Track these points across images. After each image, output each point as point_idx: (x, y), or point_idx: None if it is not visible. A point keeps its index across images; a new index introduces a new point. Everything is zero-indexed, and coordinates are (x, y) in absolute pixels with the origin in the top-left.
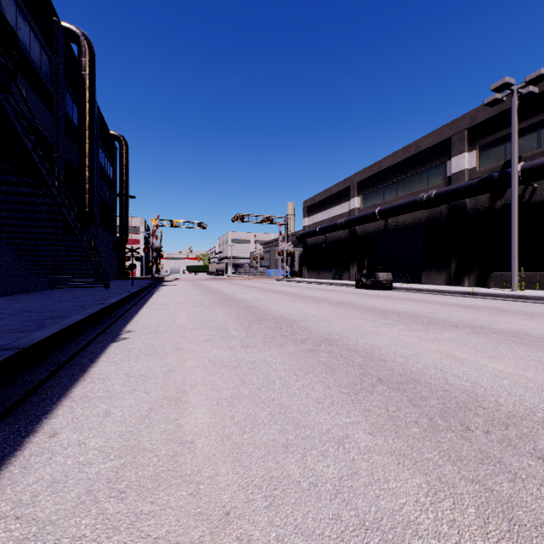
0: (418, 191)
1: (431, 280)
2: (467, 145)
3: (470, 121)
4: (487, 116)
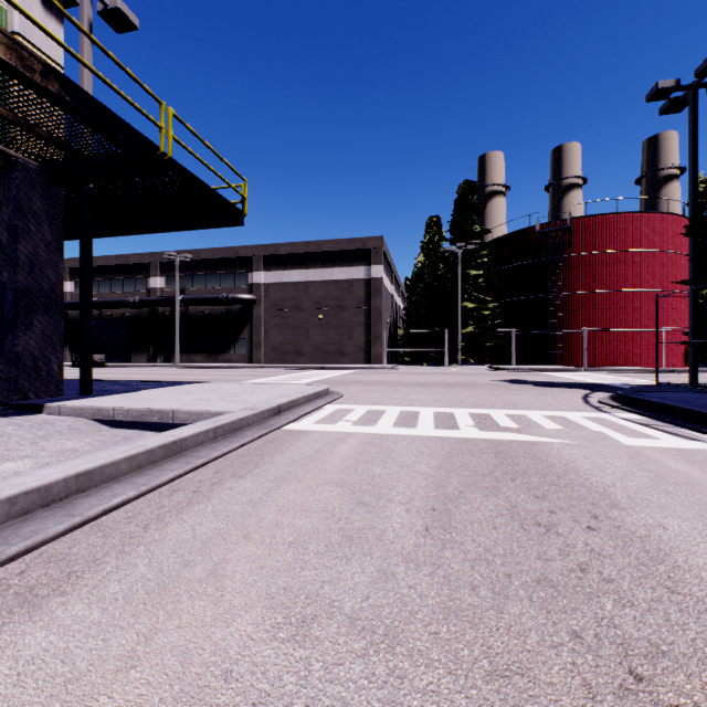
0: (129, 293)
1: (138, 360)
2: (160, 272)
3: (161, 258)
4: (170, 259)
